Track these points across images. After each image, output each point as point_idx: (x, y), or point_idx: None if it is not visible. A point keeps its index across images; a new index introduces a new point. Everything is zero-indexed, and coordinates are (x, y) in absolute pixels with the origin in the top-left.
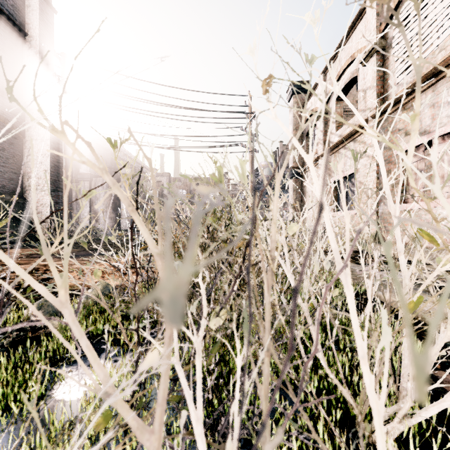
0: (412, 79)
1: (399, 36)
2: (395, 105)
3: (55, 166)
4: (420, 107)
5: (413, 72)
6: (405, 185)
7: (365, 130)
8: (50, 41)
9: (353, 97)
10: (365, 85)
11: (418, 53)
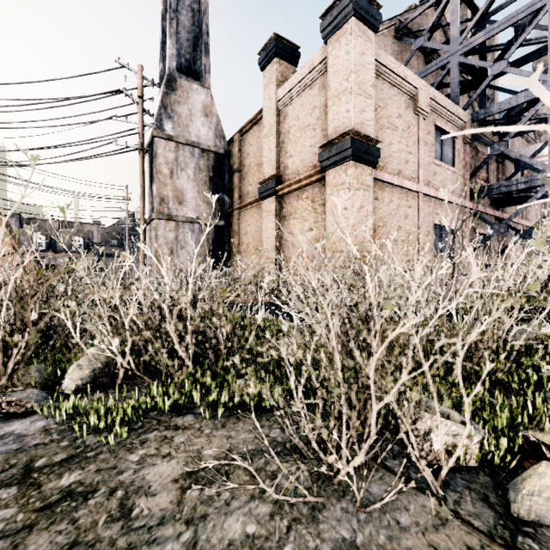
0: None
1: None
2: None
3: None
4: None
5: None
6: None
7: None
8: None
9: None
10: None
11: None
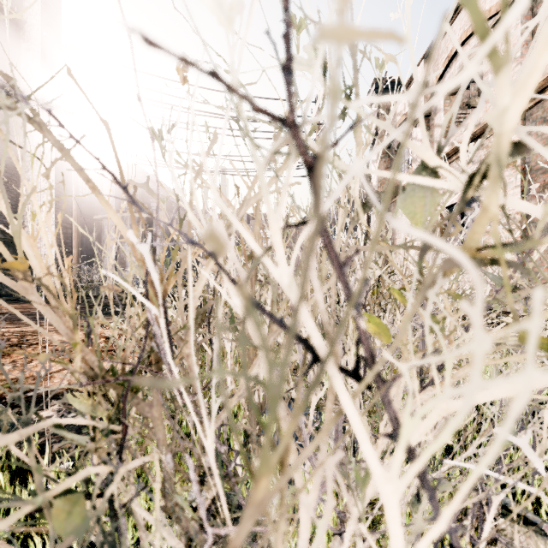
0: None
1: None
2: None
3: (63, 195)
4: None
5: None
6: None
7: None
8: (57, 31)
9: None
10: None
11: None
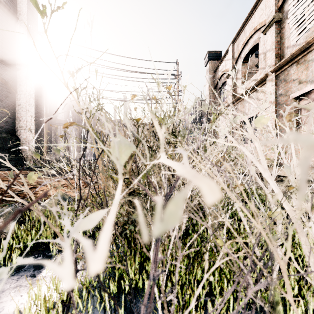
0: (304, 41)
1: (293, 9)
2: (290, 61)
3: (38, 113)
4: (312, 61)
5: (305, 35)
6: (298, 122)
7: (265, 82)
8: (35, 23)
9: (252, 62)
10: (265, 49)
11: (309, 20)
